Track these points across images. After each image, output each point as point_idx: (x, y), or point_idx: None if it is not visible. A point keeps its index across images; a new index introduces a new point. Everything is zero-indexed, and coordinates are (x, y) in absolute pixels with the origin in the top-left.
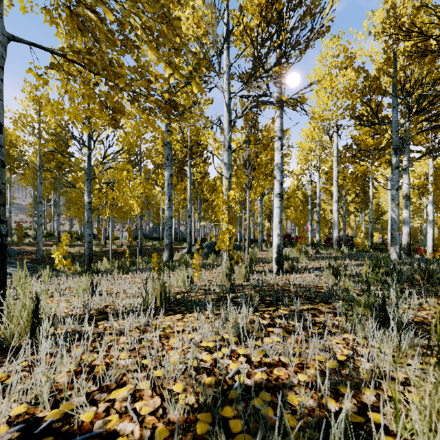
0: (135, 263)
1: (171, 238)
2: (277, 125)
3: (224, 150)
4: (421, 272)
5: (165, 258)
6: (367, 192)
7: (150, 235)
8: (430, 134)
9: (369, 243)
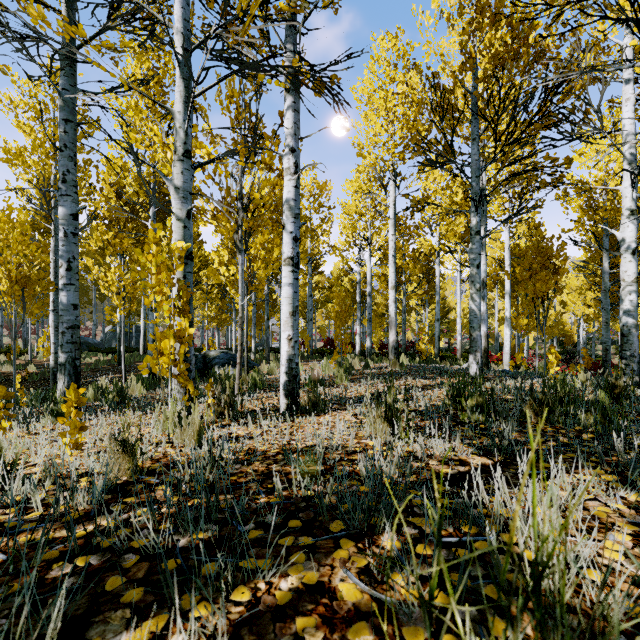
0: (17, 403)
1: (74, 350)
2: (287, 124)
3: (175, 158)
4: (534, 402)
5: (58, 394)
6: (432, 281)
7: (101, 345)
8: (506, 203)
9: (436, 350)
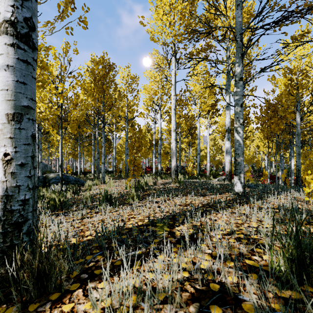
0: None
1: None
2: None
3: None
4: None
5: None
6: (193, 135)
7: None
8: None
9: (197, 171)
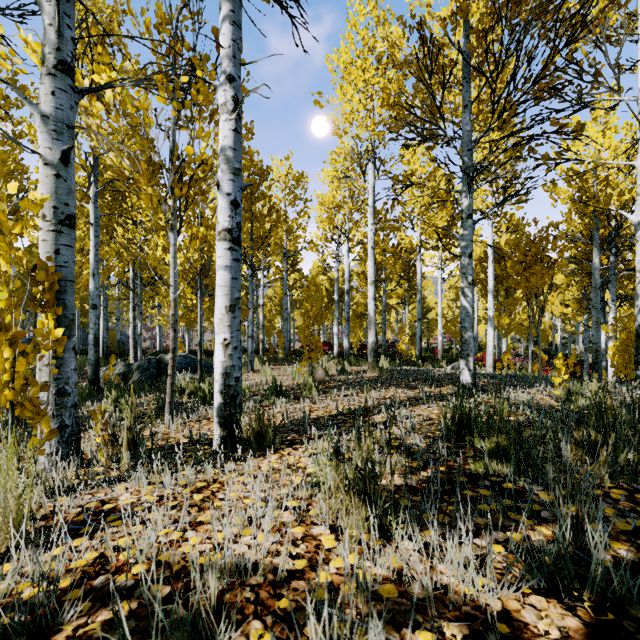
0: None
1: None
2: (223, 42)
3: (42, 71)
4: (582, 442)
5: None
6: (412, 280)
7: None
8: (490, 197)
9: (417, 351)
